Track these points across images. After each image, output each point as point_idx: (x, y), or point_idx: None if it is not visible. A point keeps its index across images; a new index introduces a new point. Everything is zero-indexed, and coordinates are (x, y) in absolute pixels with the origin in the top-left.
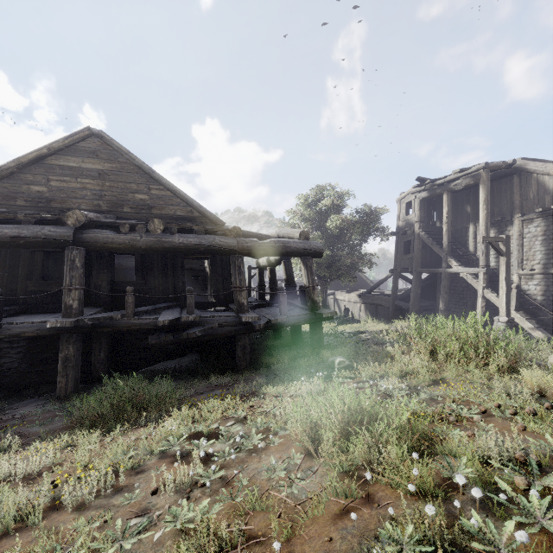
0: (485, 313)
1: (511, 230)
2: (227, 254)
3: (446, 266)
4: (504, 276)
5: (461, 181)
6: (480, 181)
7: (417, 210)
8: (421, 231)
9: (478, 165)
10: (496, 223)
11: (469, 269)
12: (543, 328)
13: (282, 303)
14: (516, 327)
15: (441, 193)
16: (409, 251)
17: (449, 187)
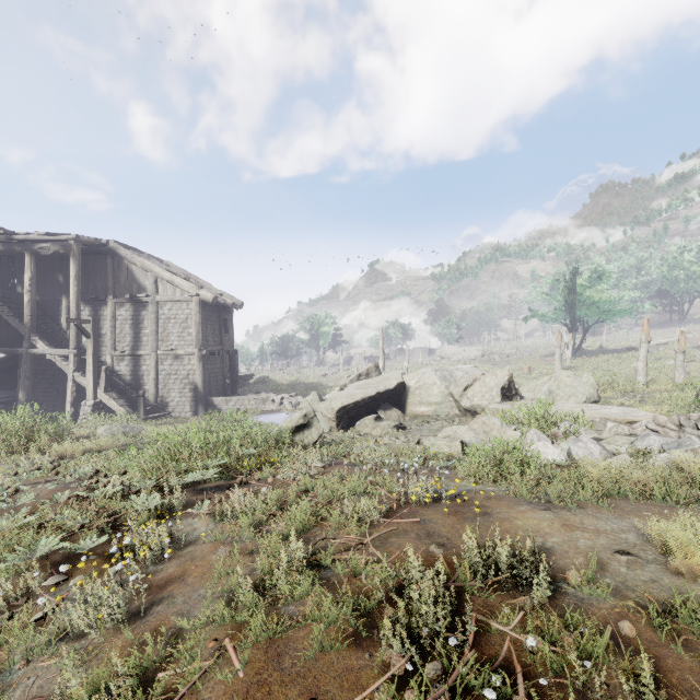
0: (76, 398)
1: (106, 310)
2: None
3: (29, 346)
4: (91, 359)
5: (50, 246)
6: (72, 253)
7: None
8: None
9: (69, 235)
10: (92, 301)
11: (59, 350)
12: (132, 406)
13: None
14: (110, 409)
15: (22, 253)
16: None
17: (34, 248)
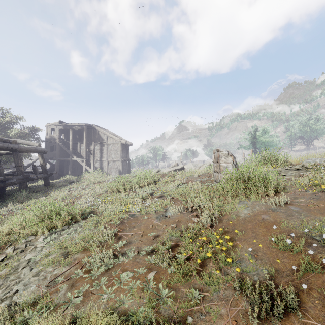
0: None
1: (91, 146)
2: (13, 151)
3: (71, 157)
4: (92, 161)
5: (77, 127)
6: (84, 129)
7: (58, 133)
8: (60, 142)
9: (83, 124)
10: (87, 143)
11: (80, 159)
12: None
13: (37, 170)
14: None
15: (69, 129)
16: (52, 150)
17: (73, 128)
